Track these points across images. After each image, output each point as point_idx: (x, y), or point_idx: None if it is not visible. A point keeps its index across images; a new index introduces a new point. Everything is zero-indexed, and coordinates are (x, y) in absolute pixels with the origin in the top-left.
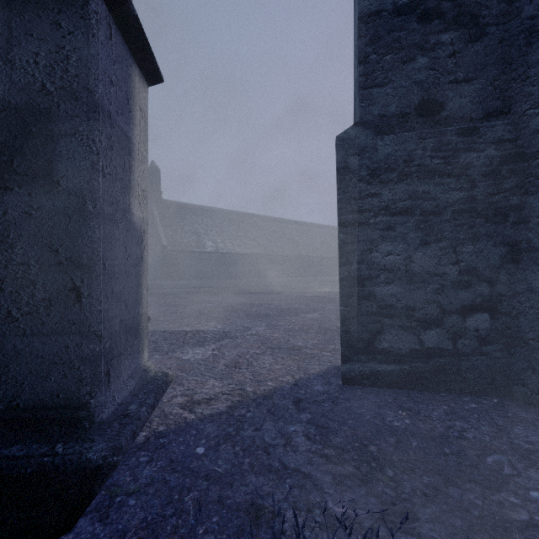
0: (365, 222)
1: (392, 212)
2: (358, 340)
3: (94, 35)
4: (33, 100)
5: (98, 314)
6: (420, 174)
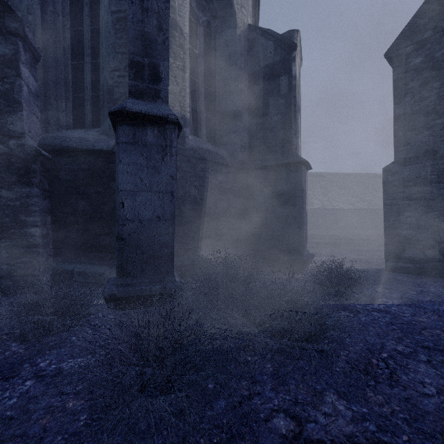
0: (396, 204)
1: (409, 199)
2: (393, 253)
3: (302, 175)
4: (291, 191)
5: (303, 233)
6: (424, 182)
